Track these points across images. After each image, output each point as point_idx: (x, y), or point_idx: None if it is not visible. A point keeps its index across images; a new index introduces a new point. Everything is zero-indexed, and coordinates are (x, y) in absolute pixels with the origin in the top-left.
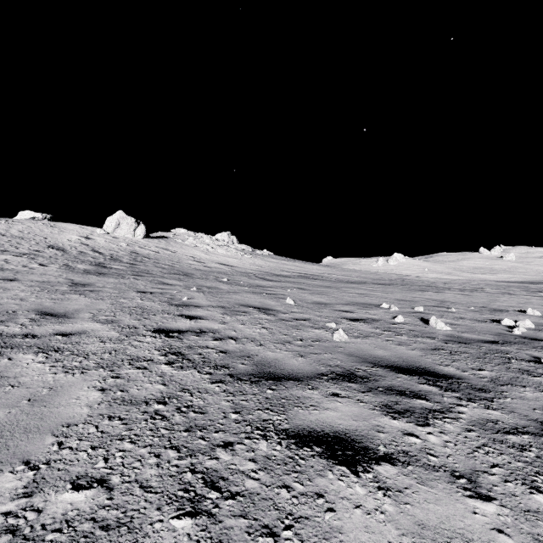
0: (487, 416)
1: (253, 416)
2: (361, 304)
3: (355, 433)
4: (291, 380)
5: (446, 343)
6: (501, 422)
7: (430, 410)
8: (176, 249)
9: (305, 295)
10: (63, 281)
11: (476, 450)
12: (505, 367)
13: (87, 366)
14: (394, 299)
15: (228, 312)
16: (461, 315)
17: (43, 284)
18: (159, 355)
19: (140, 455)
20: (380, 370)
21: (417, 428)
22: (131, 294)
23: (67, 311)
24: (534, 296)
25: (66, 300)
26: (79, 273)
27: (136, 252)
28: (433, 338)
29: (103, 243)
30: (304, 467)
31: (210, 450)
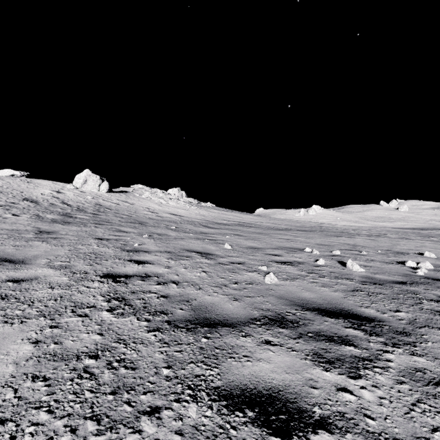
0: (414, 364)
1: (185, 371)
2: (287, 248)
3: (289, 389)
4: (226, 326)
5: (363, 284)
6: (428, 370)
7: (359, 358)
8: (134, 201)
9: (241, 241)
10: (30, 229)
11: (412, 408)
12: (418, 308)
13: (29, 314)
14: (315, 243)
15: (173, 257)
16: (372, 257)
17: (12, 232)
18: (103, 301)
19: (54, 430)
20: (308, 313)
21: (350, 382)
22: (89, 241)
23: (26, 258)
24: (426, 240)
25: (28, 247)
26: (46, 222)
27: (99, 204)
28: (351, 279)
29: (71, 196)
30: (235, 439)
31: (134, 420)
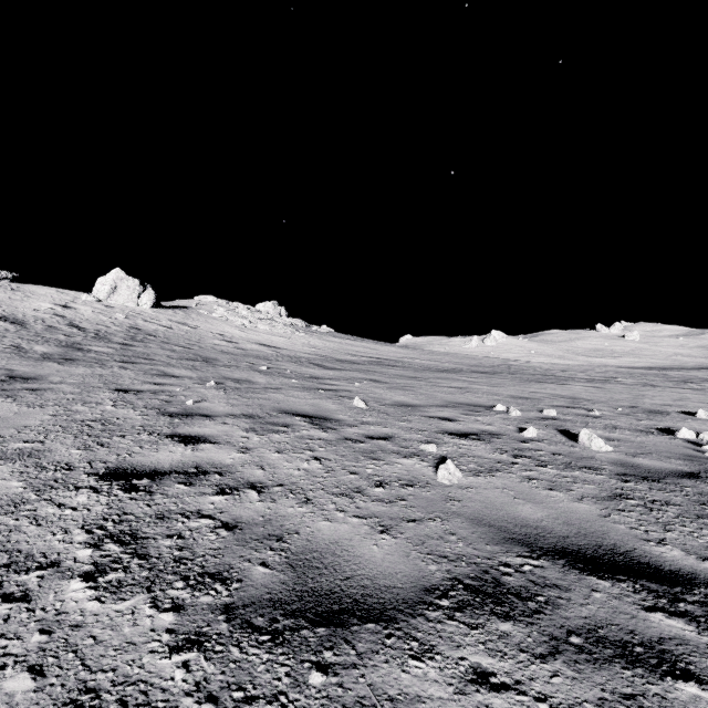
0: None
1: None
2: (464, 405)
3: None
4: (369, 620)
5: (624, 480)
6: None
7: None
8: (199, 323)
9: (382, 392)
10: None
11: None
12: None
13: None
14: (508, 395)
15: (258, 427)
16: (612, 421)
17: None
18: (83, 547)
19: None
20: (548, 566)
21: None
22: (101, 395)
23: None
24: (684, 389)
25: None
26: (31, 359)
27: (137, 327)
28: (596, 469)
29: (88, 314)
30: None
31: None
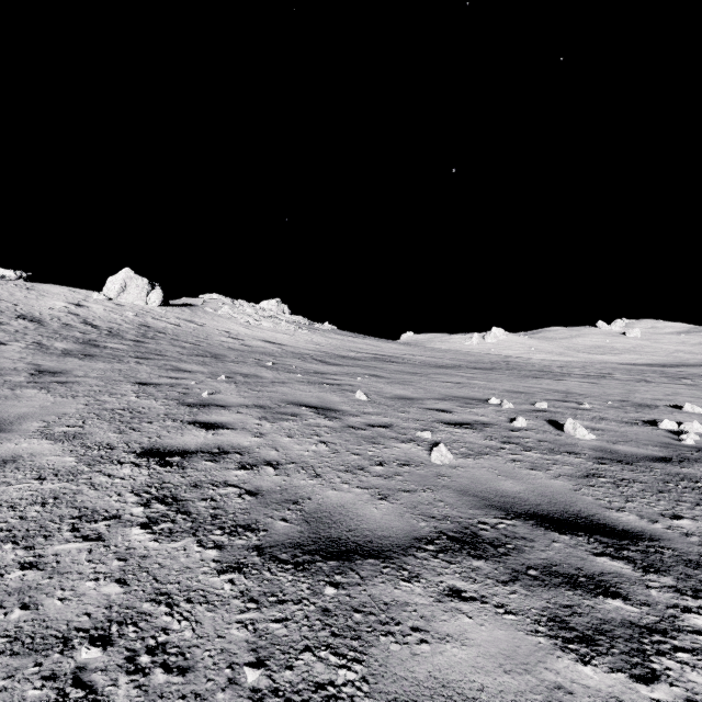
0: None
1: (293, 672)
2: (460, 398)
3: None
4: (370, 557)
5: (600, 463)
6: None
7: (641, 627)
8: (205, 320)
9: (382, 386)
10: (23, 367)
11: None
12: None
13: None
14: (504, 390)
15: (269, 416)
16: (600, 413)
17: None
18: (136, 506)
19: None
20: (519, 524)
21: (640, 691)
22: (124, 388)
23: (3, 419)
24: (678, 384)
25: (12, 399)
26: (53, 355)
27: (147, 325)
28: (577, 454)
29: (100, 312)
30: None
31: None
